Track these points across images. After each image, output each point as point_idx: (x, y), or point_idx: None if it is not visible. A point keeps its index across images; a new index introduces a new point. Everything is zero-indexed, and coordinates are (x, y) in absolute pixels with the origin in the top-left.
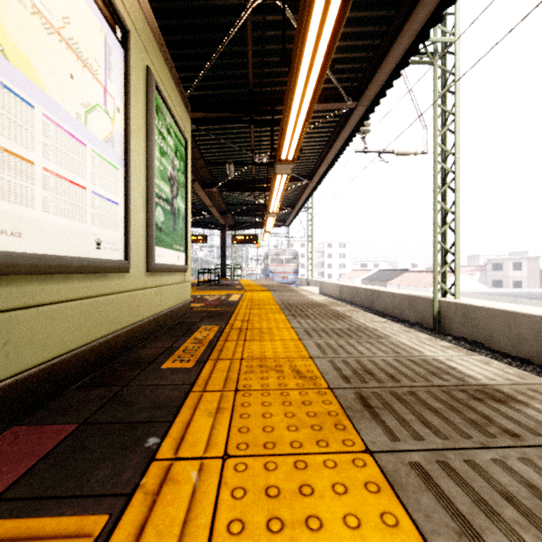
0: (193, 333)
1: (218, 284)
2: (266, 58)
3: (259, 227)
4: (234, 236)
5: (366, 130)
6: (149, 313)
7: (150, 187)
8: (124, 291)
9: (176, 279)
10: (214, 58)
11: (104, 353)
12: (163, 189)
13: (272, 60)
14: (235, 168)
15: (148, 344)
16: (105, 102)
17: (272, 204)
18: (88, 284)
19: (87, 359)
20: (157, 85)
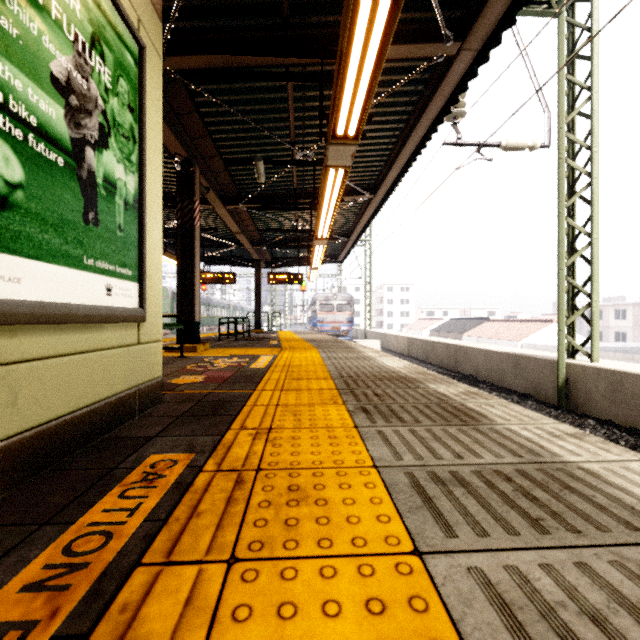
0: (99, 496)
1: (249, 337)
2: None
3: (304, 264)
4: (270, 274)
5: (459, 113)
6: None
7: None
8: None
9: (104, 338)
10: None
11: None
12: (19, 92)
13: None
14: (269, 175)
15: None
16: None
17: (321, 225)
18: None
19: None
20: None
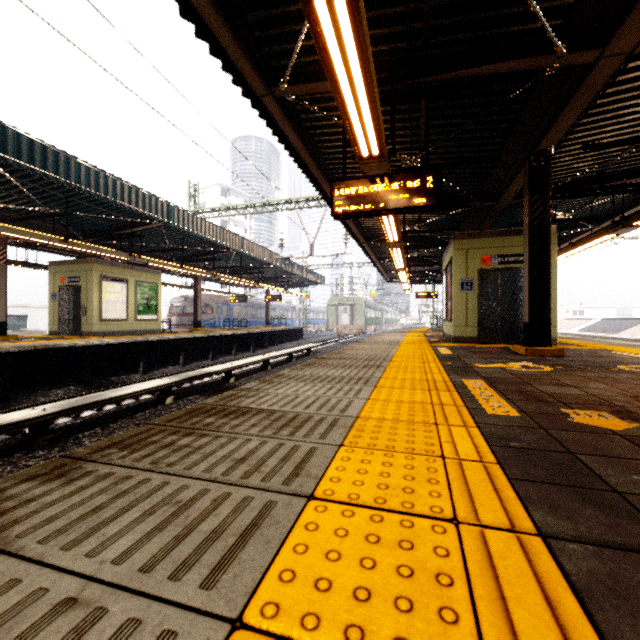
0: None
1: None
2: None
3: None
4: None
5: None
6: None
7: None
8: None
9: None
10: None
11: None
12: None
13: None
14: None
15: None
16: None
17: None
18: None
19: None
20: None
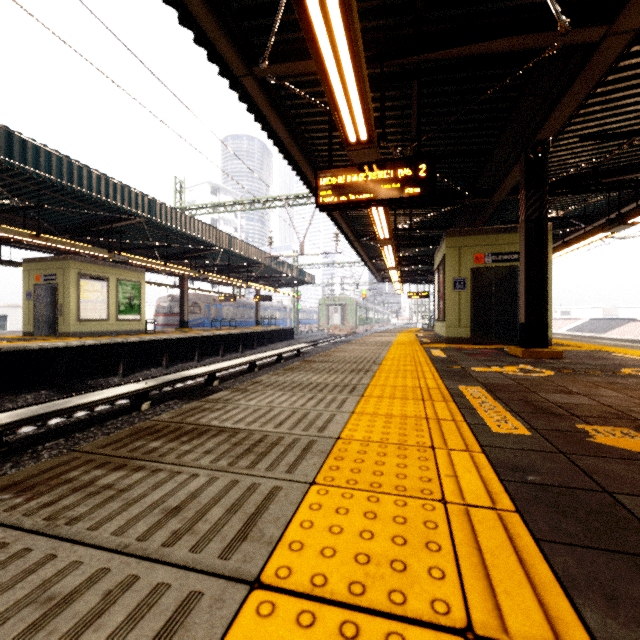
0: None
1: None
2: None
3: None
4: None
5: None
6: None
7: None
8: None
9: None
10: None
11: None
12: None
13: None
14: None
15: None
16: None
17: None
18: None
19: None
20: None
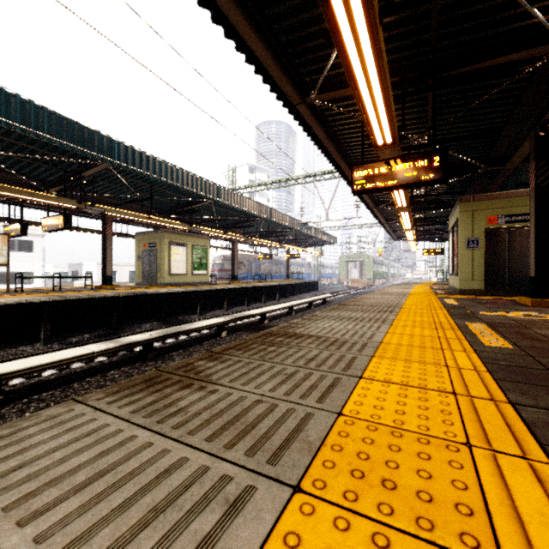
0: None
1: None
2: None
3: None
4: None
5: None
6: None
7: None
8: None
9: None
10: None
11: None
12: None
13: None
14: None
15: None
16: None
17: None
18: None
19: None
20: None
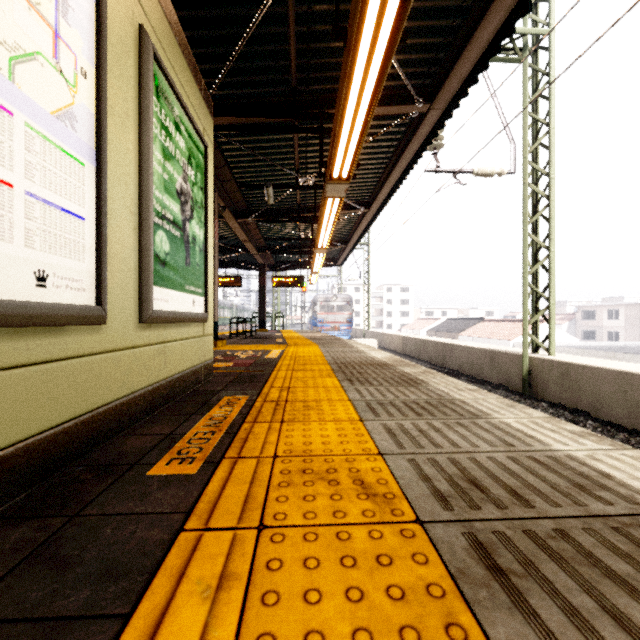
0: (210, 408)
1: (255, 336)
2: (313, 43)
3: (305, 267)
4: (274, 278)
5: (438, 145)
6: (145, 382)
7: (145, 200)
8: (98, 352)
9: (191, 331)
10: (245, 39)
11: (56, 452)
12: (168, 206)
13: (321, 47)
14: (276, 194)
15: (141, 428)
16: (56, 53)
17: (321, 237)
18: (20, 343)
19: (18, 467)
20: (158, 55)
